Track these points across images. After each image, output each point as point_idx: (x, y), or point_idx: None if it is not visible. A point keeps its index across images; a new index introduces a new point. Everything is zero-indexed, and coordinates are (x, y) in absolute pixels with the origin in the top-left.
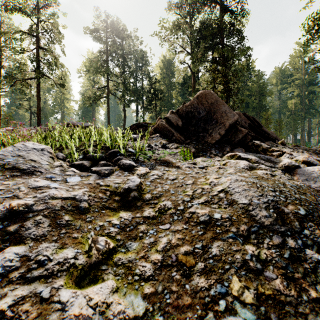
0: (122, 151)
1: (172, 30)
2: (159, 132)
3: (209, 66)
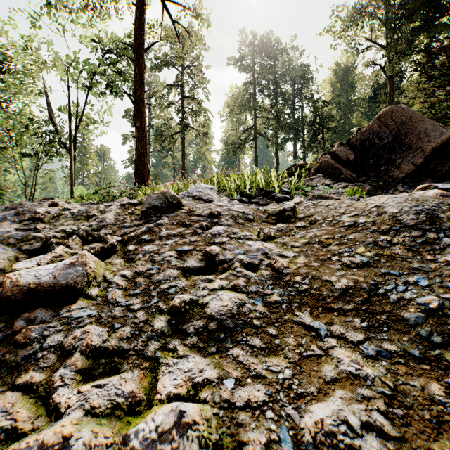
0: (276, 190)
1: (349, 22)
2: (322, 172)
3: (415, 62)
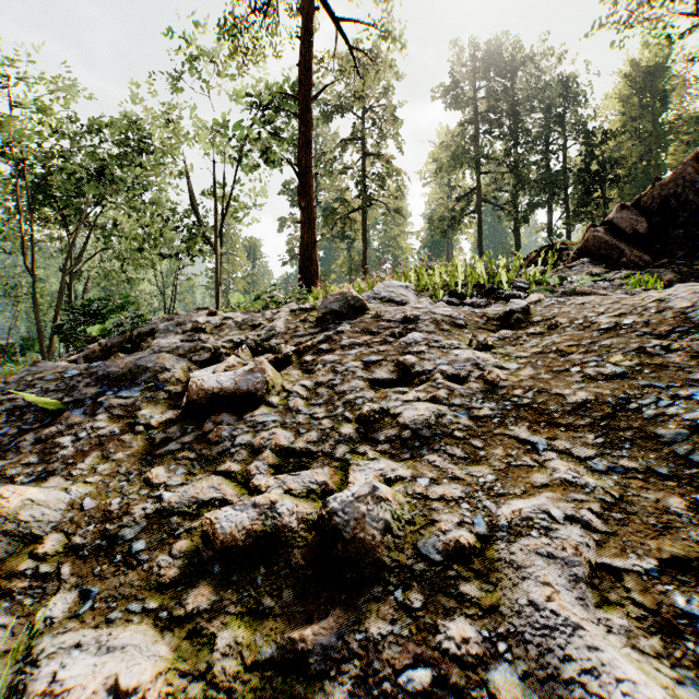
0: (505, 286)
1: None
2: (588, 256)
3: None
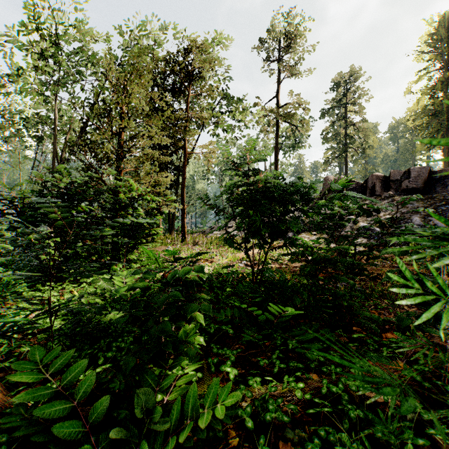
0: None
1: None
2: None
3: None
